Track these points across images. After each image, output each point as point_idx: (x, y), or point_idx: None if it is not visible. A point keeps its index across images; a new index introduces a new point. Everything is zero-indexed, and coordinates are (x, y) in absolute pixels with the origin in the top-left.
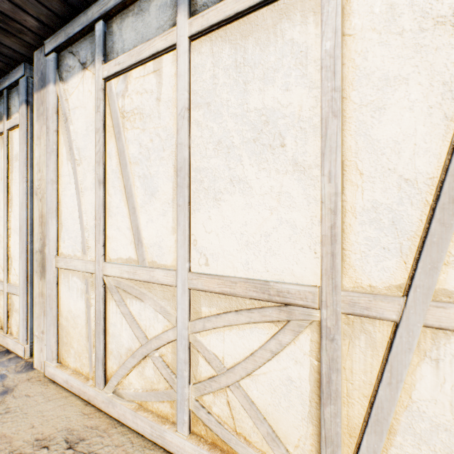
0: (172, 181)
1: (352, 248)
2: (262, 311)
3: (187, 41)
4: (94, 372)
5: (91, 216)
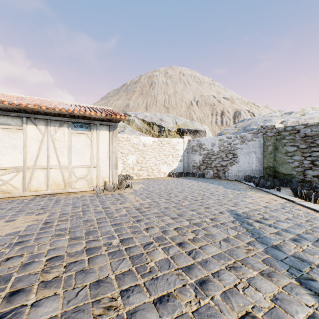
0: None
1: (28, 162)
2: (14, 171)
3: None
4: None
5: None
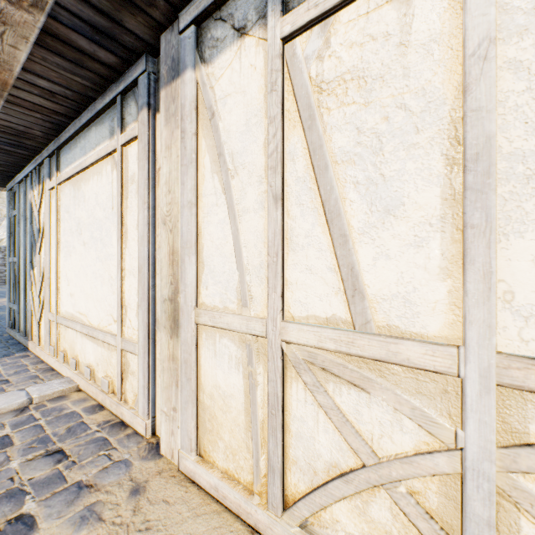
0: (439, 185)
1: None
2: None
3: None
4: (262, 484)
5: (254, 250)
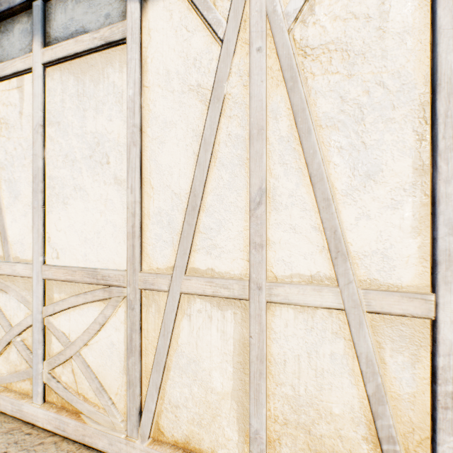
0: (31, 186)
1: (148, 241)
2: (94, 293)
3: (41, 67)
4: None
5: None
